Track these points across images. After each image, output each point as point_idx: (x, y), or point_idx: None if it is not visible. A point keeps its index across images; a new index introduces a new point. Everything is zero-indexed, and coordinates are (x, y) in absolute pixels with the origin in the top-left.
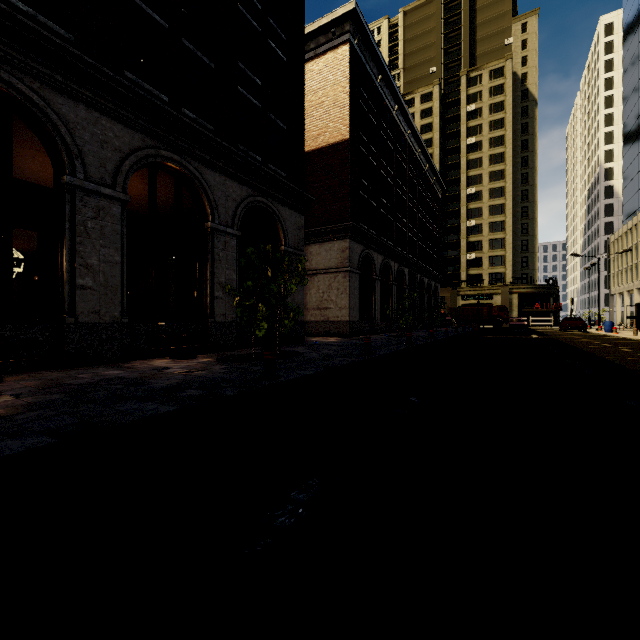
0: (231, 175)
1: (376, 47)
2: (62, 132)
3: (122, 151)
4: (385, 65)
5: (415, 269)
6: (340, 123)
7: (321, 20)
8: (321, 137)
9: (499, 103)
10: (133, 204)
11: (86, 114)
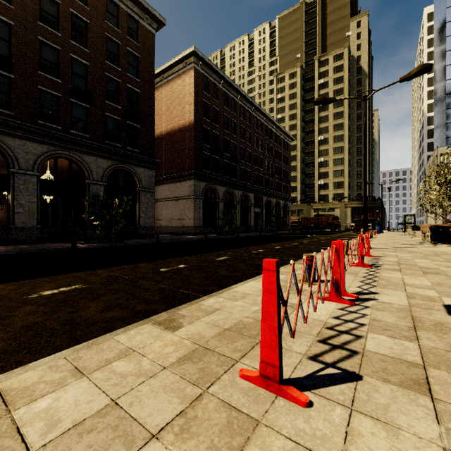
0: (101, 156)
1: (215, 66)
2: (8, 152)
3: (37, 154)
4: (224, 75)
5: (261, 193)
6: (189, 114)
7: (179, 56)
8: (181, 121)
9: (340, 77)
10: None
11: (20, 142)
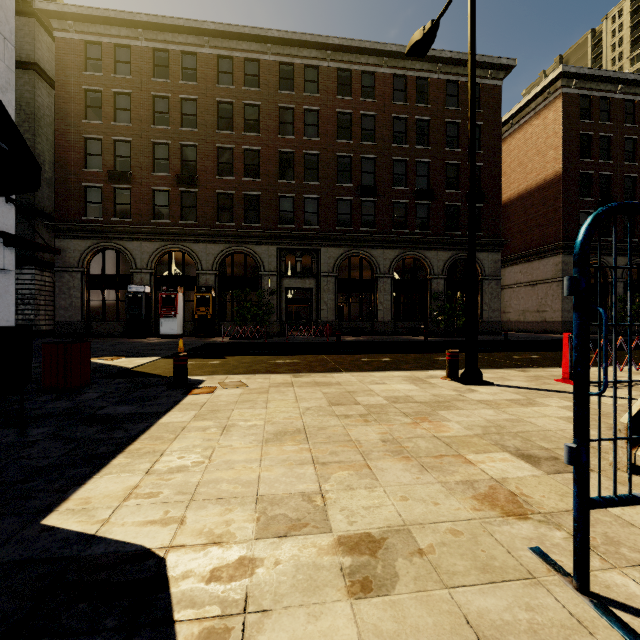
0: (441, 249)
1: (603, 72)
2: (374, 261)
3: (391, 259)
4: (624, 75)
5: None
6: (554, 162)
7: (536, 89)
8: (539, 176)
9: None
10: (408, 261)
11: (380, 252)
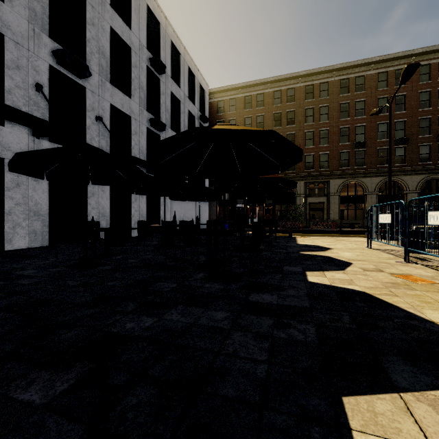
0: (414, 174)
1: None
2: (364, 185)
3: (376, 183)
4: None
5: None
6: None
7: None
8: None
9: None
10: None
11: (368, 179)
